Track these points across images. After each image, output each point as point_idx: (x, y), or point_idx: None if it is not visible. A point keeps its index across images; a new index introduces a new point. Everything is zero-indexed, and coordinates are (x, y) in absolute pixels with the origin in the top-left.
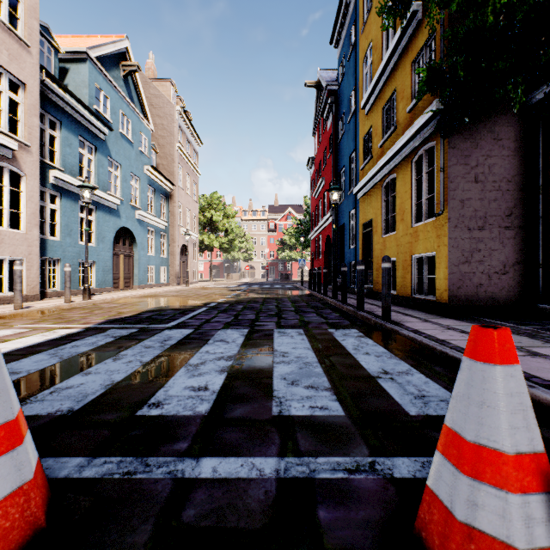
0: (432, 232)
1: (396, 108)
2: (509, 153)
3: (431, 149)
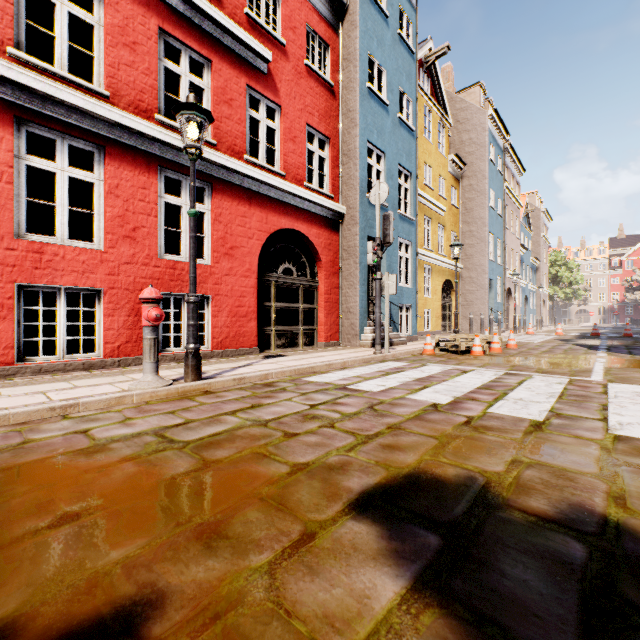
0: None
1: None
2: None
3: None
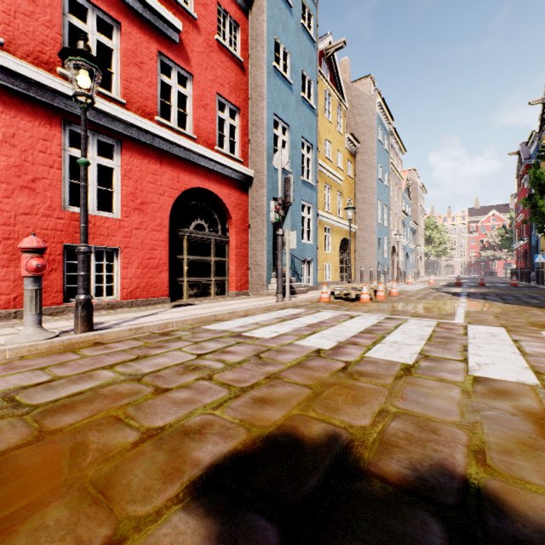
0: None
1: None
2: None
3: None
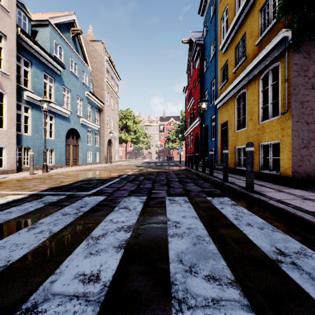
0: (277, 126)
1: (246, 45)
2: None
3: (273, 70)
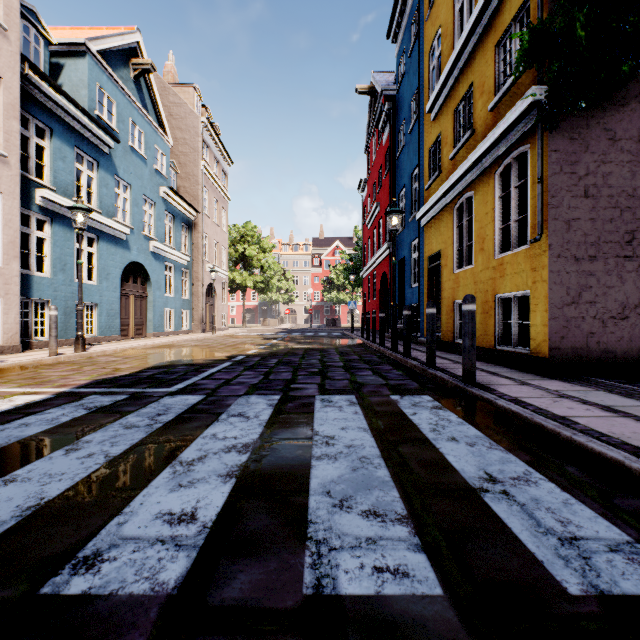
0: (525, 264)
1: (473, 107)
2: (629, 158)
3: (521, 158)
